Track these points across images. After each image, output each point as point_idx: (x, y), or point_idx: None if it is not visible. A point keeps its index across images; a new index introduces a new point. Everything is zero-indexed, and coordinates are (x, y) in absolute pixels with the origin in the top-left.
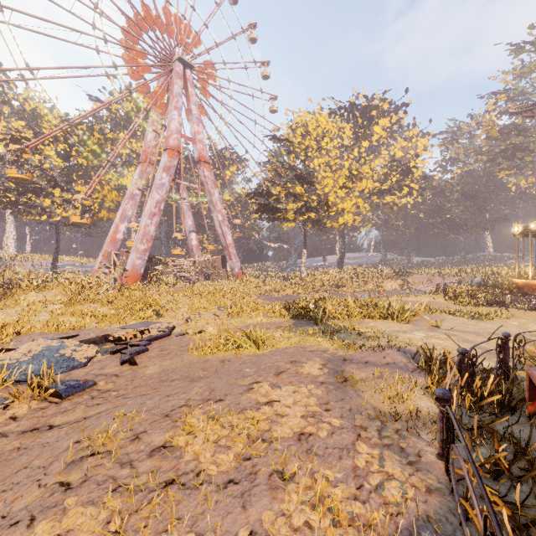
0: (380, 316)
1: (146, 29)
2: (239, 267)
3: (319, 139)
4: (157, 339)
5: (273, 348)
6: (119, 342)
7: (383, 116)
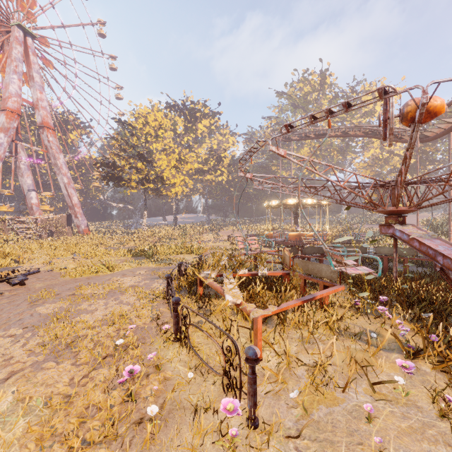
0: (188, 253)
1: None
2: (86, 225)
3: (156, 129)
4: (30, 274)
5: (120, 271)
6: None
7: (205, 118)
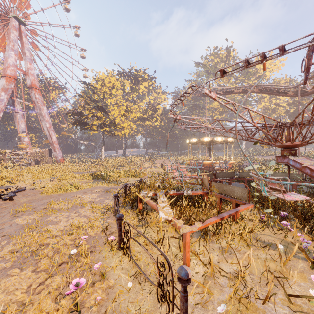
0: (132, 176)
1: None
2: (62, 156)
3: (111, 89)
4: (18, 192)
5: (83, 189)
6: None
7: (145, 81)
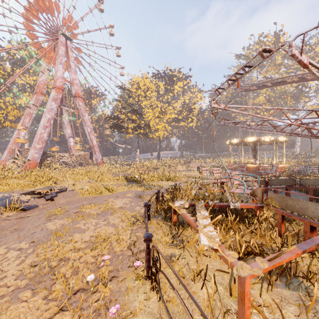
0: (166, 180)
1: (40, 11)
2: (101, 158)
3: (145, 91)
4: (60, 192)
5: (117, 192)
6: (40, 194)
7: (180, 81)
